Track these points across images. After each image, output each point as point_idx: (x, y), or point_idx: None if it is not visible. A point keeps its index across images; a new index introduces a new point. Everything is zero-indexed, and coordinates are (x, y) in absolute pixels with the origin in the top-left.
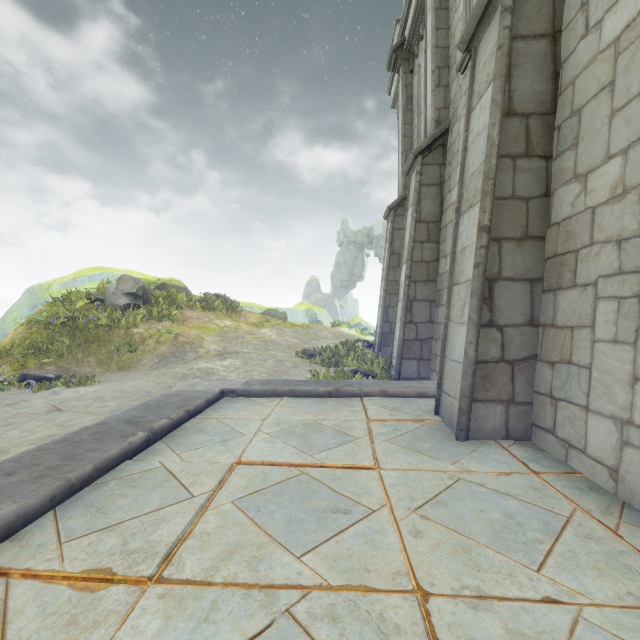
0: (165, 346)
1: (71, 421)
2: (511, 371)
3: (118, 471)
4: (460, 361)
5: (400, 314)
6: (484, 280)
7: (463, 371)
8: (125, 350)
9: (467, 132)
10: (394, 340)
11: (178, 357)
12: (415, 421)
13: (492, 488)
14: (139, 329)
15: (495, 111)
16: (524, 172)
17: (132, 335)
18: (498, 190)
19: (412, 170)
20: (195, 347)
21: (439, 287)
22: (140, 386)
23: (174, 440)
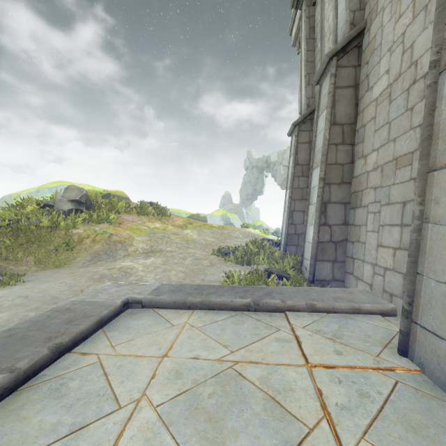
0: (99, 245)
1: None
2: None
3: None
4: None
5: (313, 216)
6: None
7: None
8: (63, 249)
9: None
10: (305, 241)
11: (109, 255)
12: (379, 369)
13: None
14: (78, 230)
15: None
16: None
17: (71, 235)
18: None
19: (324, 77)
20: (125, 246)
21: (356, 189)
22: (49, 290)
23: None
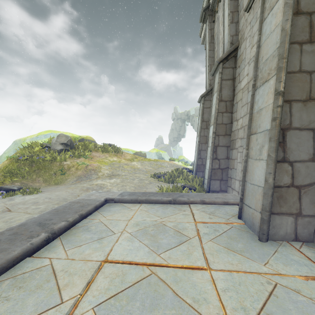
0: (80, 171)
1: (13, 218)
2: (298, 193)
3: (16, 269)
4: (260, 185)
5: (209, 154)
6: (279, 129)
7: (264, 193)
8: (59, 173)
9: (260, 35)
10: (205, 169)
11: (87, 177)
12: (226, 223)
13: (308, 296)
14: (67, 162)
15: (288, 10)
16: (308, 53)
17: (63, 165)
18: (289, 67)
19: (216, 72)
20: (96, 172)
21: (233, 138)
22: (61, 195)
23: (67, 237)
